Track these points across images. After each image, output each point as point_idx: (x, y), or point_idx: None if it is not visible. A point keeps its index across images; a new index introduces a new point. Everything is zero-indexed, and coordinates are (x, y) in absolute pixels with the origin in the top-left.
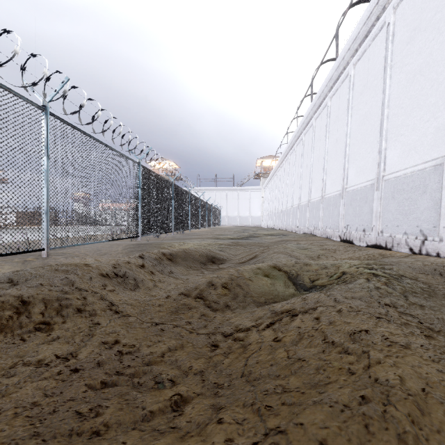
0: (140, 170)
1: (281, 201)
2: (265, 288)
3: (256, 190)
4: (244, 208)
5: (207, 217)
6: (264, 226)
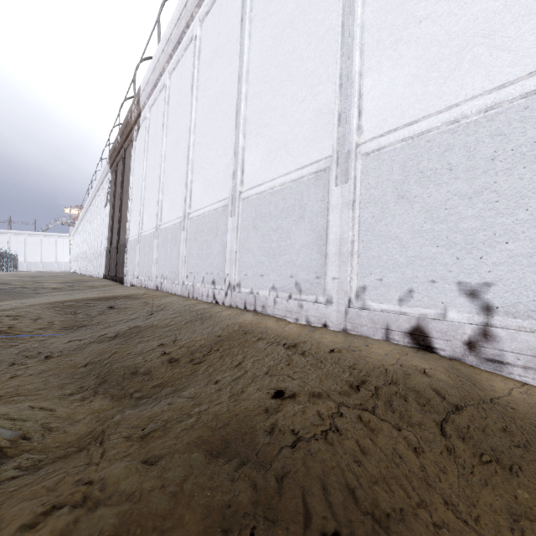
0: None
1: (78, 253)
2: None
3: (64, 237)
4: (49, 254)
5: (5, 264)
6: (71, 271)
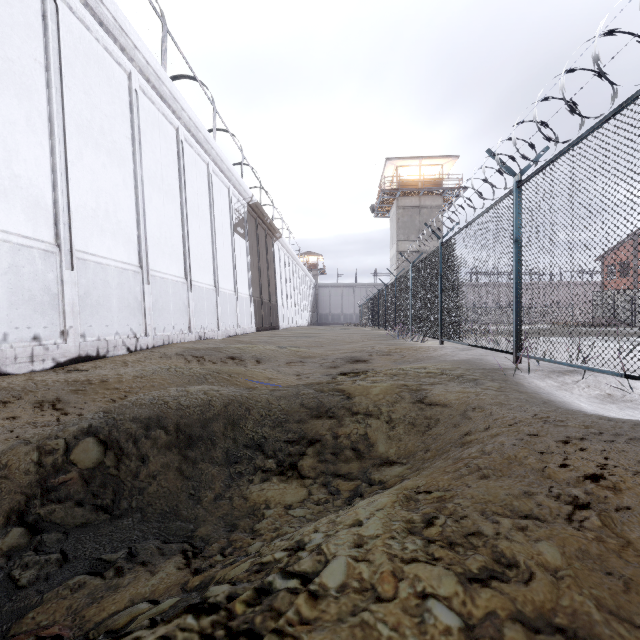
0: (515, 201)
1: None
2: (302, 348)
3: None
4: None
5: None
6: None
